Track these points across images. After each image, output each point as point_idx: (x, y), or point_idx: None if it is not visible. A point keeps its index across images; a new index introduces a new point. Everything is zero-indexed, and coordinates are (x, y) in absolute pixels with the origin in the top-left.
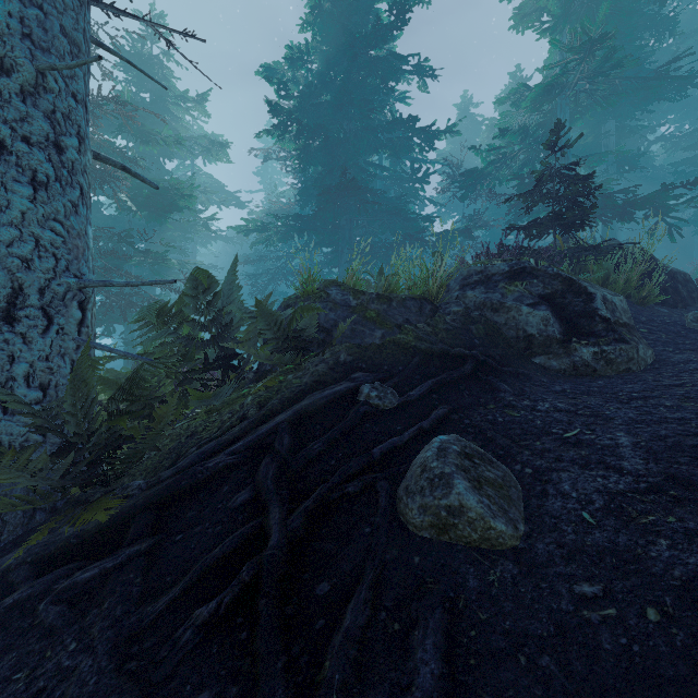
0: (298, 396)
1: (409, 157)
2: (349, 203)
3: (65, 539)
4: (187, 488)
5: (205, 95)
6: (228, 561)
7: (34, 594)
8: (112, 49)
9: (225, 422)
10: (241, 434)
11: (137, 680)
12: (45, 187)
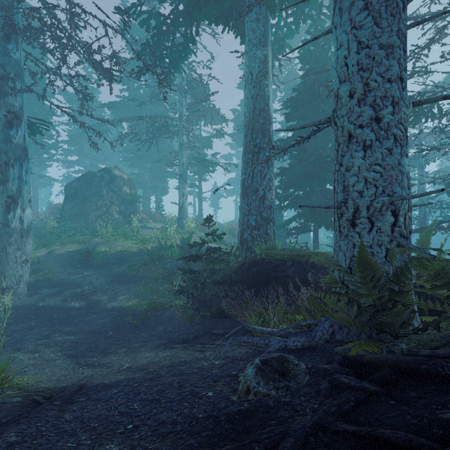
0: None
1: None
2: None
3: (357, 354)
4: (425, 372)
5: None
6: (386, 446)
7: (330, 370)
8: (428, 17)
9: None
10: None
11: (303, 446)
12: (369, 147)
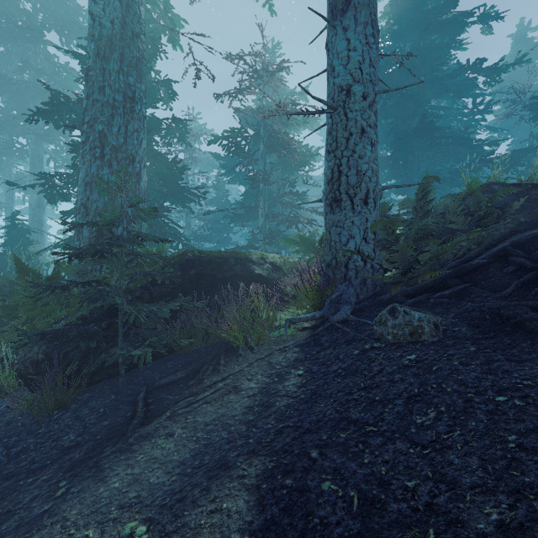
0: (504, 237)
1: (467, 94)
2: (418, 142)
3: (411, 289)
4: (465, 271)
5: (306, 87)
6: (533, 280)
7: (422, 299)
8: None
9: (456, 252)
10: (478, 253)
11: (527, 301)
12: (373, 145)
